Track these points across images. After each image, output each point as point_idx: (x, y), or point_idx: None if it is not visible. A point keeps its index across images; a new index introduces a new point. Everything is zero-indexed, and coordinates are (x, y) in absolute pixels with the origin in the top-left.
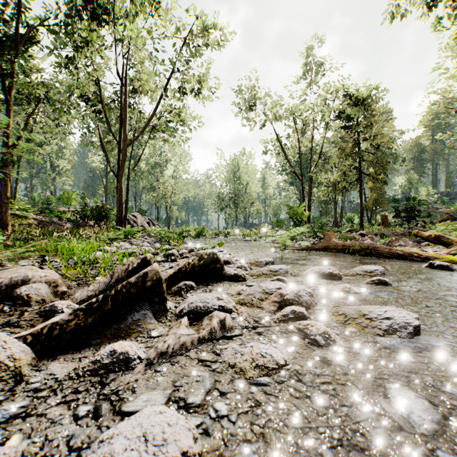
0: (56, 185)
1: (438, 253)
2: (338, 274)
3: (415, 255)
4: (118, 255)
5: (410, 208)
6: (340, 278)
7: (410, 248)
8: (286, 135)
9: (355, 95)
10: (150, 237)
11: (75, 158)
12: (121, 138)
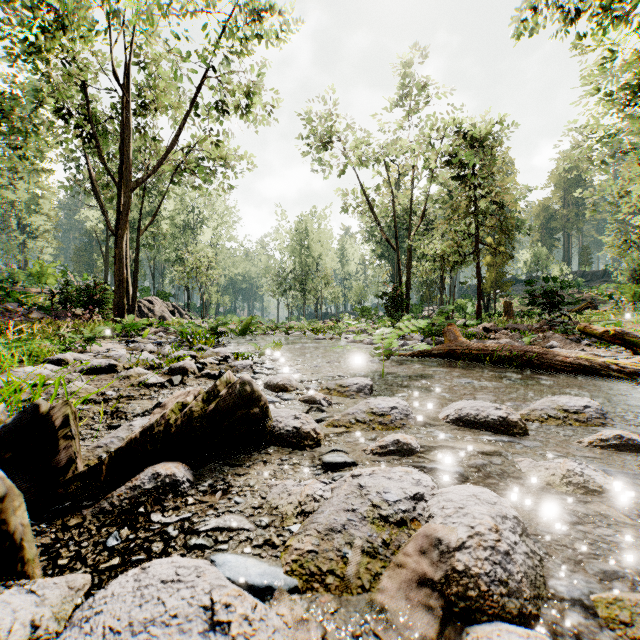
0: (27, 253)
1: (636, 362)
2: (521, 422)
3: (610, 368)
4: (81, 371)
5: (550, 291)
6: (526, 430)
7: (574, 351)
8: (375, 187)
9: (472, 132)
10: (168, 334)
11: (59, 213)
12: (122, 179)
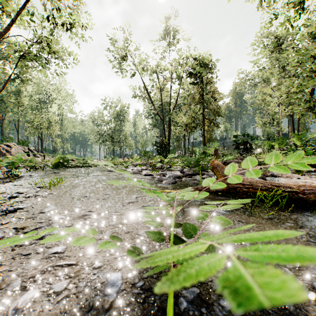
0: None
1: None
2: None
3: None
4: None
5: (245, 141)
6: None
7: (304, 180)
8: None
9: (202, 57)
10: None
11: None
12: None
